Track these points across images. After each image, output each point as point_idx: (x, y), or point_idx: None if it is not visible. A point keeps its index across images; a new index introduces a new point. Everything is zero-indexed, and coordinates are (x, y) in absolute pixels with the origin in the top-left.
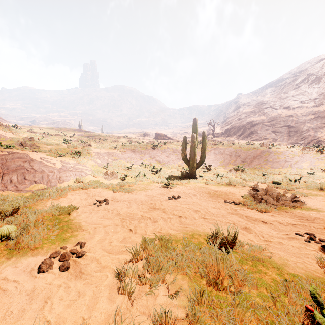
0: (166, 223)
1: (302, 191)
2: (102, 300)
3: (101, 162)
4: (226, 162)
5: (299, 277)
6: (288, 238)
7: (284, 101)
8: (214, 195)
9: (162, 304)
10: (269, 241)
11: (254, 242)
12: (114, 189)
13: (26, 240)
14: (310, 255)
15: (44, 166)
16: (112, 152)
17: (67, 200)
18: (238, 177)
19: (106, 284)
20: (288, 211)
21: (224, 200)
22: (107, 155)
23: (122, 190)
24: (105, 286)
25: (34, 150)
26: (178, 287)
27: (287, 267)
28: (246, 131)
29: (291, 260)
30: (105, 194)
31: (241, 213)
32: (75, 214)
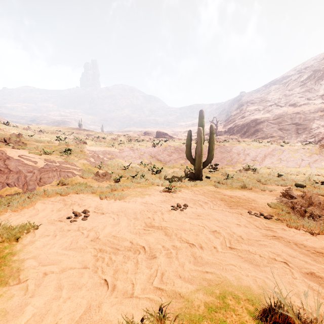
0: (170, 261)
1: None
2: None
3: (95, 161)
4: (234, 161)
5: None
6: None
7: (290, 98)
8: (230, 202)
9: None
10: None
11: None
12: (101, 195)
13: None
14: None
15: (22, 165)
16: (109, 150)
17: (31, 212)
18: (251, 178)
19: None
20: None
21: (247, 212)
22: (103, 153)
23: (111, 196)
24: None
25: (17, 146)
26: None
27: None
28: (250, 129)
29: None
30: (88, 202)
31: (282, 235)
32: (30, 238)
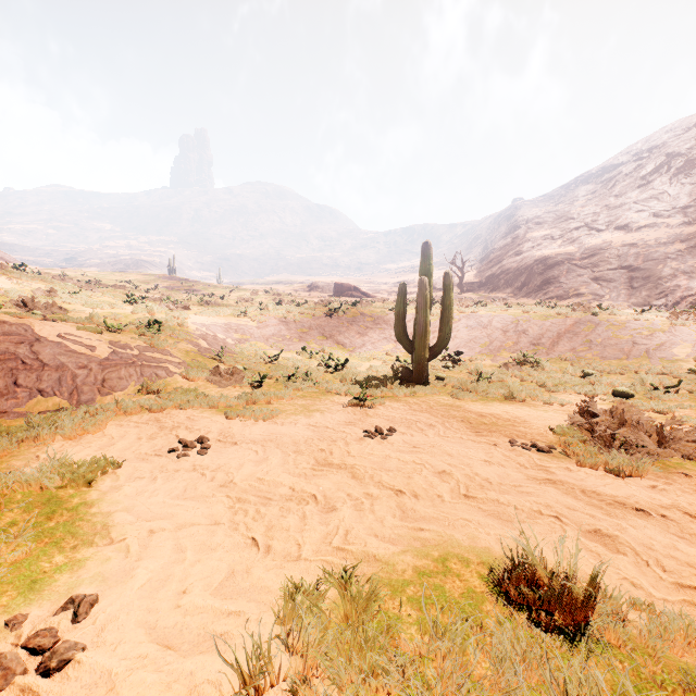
0: (360, 515)
1: (694, 414)
2: None
3: (208, 346)
4: (496, 345)
5: None
6: None
7: (617, 213)
8: (479, 425)
9: None
10: (694, 590)
11: (647, 595)
12: (229, 411)
13: None
14: None
15: (66, 353)
16: (237, 323)
17: (101, 440)
18: (528, 381)
19: None
20: (691, 473)
21: (508, 441)
22: (224, 329)
23: (248, 412)
24: None
25: (51, 316)
26: None
27: None
28: (533, 279)
29: None
30: (206, 424)
31: (564, 478)
32: (110, 482)
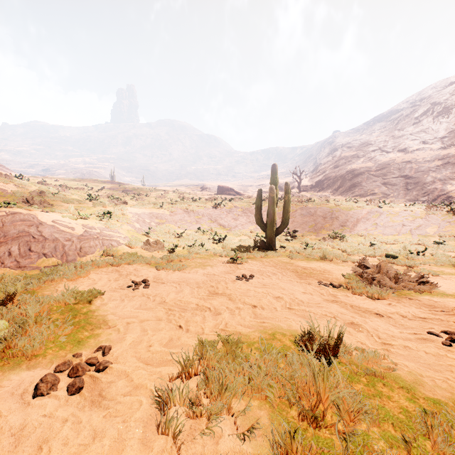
0: (233, 316)
1: (430, 268)
2: (131, 445)
3: (140, 227)
4: (318, 226)
5: (444, 404)
6: (418, 340)
7: (399, 141)
8: (302, 273)
9: (228, 452)
10: (389, 345)
11: (366, 347)
12: (158, 265)
13: (21, 344)
14: (454, 367)
15: (58, 232)
16: (157, 213)
17: (88, 281)
18: (336, 249)
19: (139, 417)
20: (413, 298)
21: (317, 282)
22: (149, 216)
23: (169, 266)
24: (137, 419)
25: (44, 209)
26: (253, 421)
27: (421, 387)
28: (345, 184)
29: (426, 376)
30: (145, 273)
31: (343, 300)
32: (100, 302)
